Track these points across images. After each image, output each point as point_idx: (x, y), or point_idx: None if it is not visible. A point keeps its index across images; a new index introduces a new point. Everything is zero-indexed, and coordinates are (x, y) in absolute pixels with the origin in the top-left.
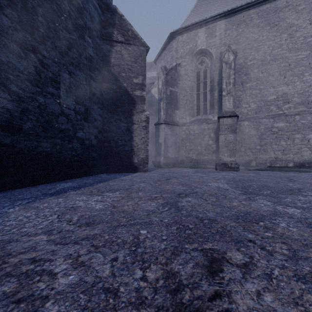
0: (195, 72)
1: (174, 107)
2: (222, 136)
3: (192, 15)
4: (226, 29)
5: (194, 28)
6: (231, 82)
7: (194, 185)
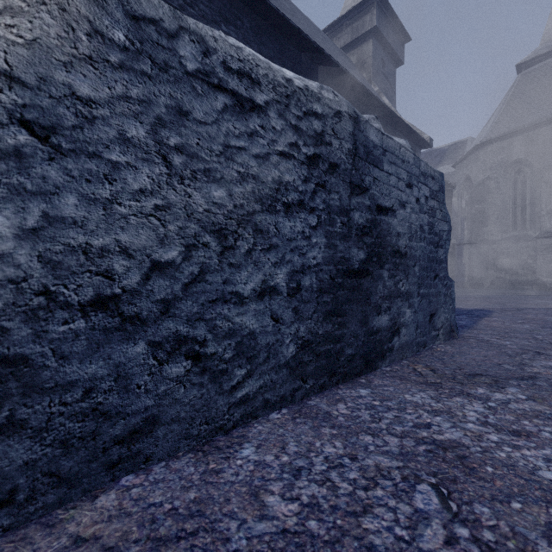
0: (510, 183)
1: (480, 225)
2: (539, 257)
3: (507, 111)
4: (551, 136)
5: (507, 137)
6: (551, 201)
7: (495, 294)
